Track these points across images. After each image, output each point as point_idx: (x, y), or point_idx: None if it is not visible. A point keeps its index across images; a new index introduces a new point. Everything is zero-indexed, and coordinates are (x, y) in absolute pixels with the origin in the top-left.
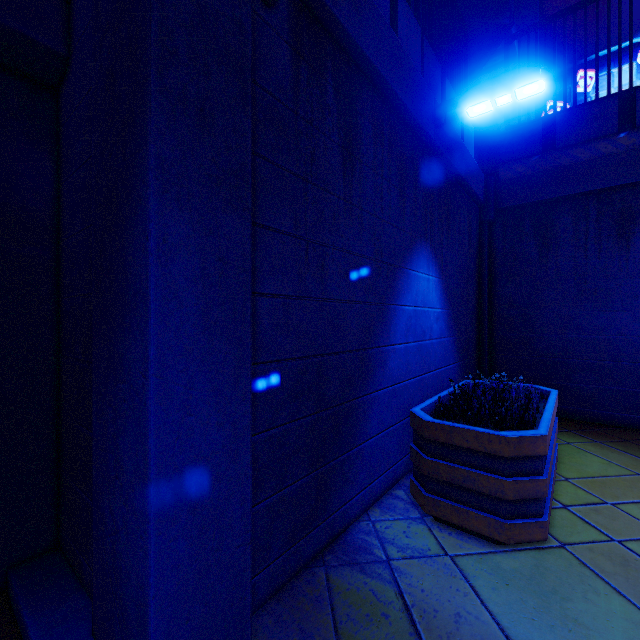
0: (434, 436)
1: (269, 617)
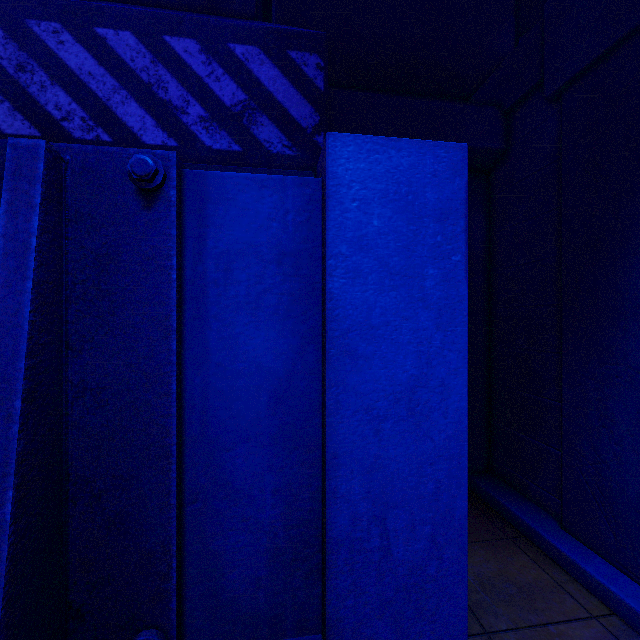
0: None
1: None
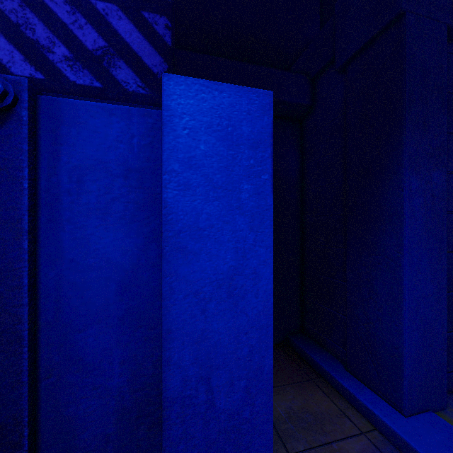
0: None
1: (452, 401)
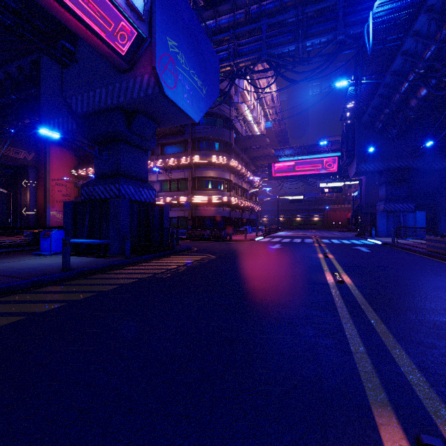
0: None
1: None
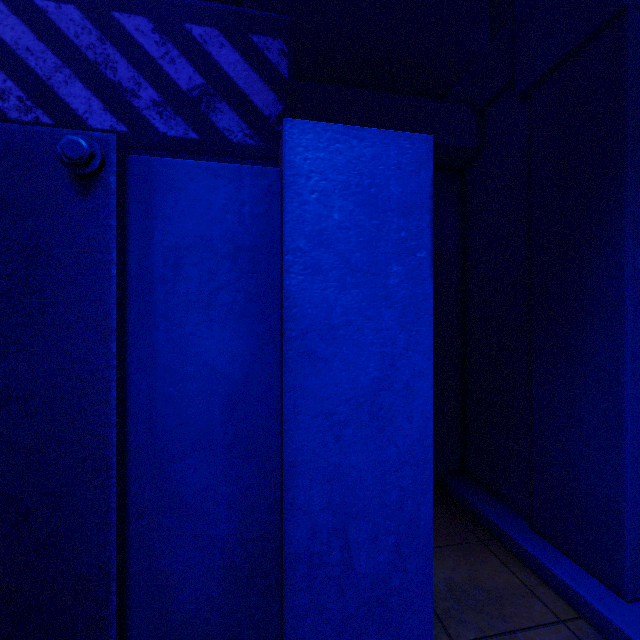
0: None
1: None
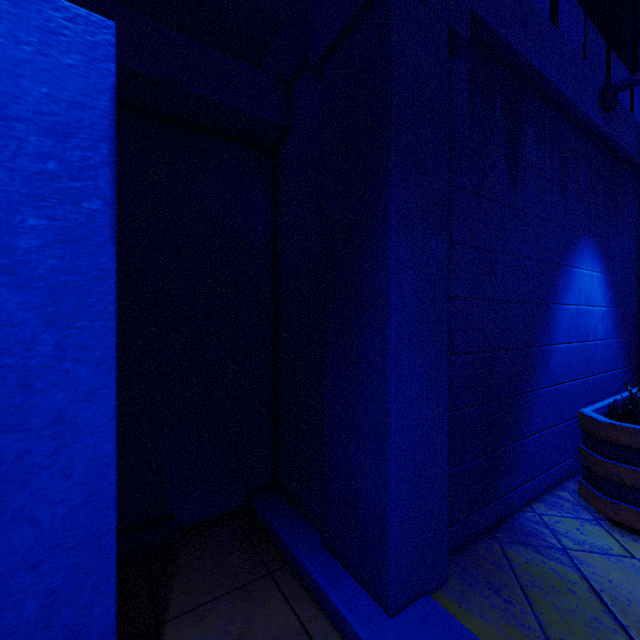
0: (613, 438)
1: (456, 566)
